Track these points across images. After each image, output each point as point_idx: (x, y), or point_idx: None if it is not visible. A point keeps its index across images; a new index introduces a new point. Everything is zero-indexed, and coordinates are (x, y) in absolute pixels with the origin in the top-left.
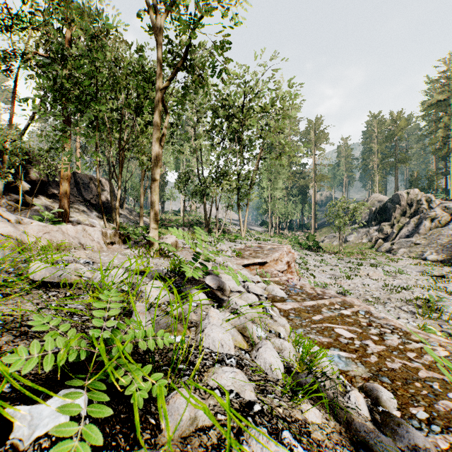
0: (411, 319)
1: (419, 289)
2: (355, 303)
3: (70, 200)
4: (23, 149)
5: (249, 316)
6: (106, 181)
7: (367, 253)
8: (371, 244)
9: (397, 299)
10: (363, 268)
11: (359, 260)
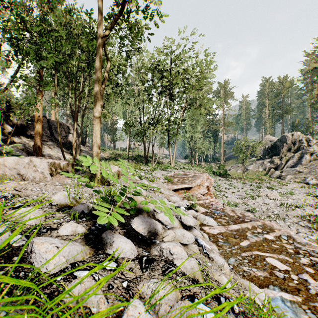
0: (308, 233)
1: (309, 207)
2: (274, 226)
3: (45, 140)
4: (2, 99)
5: (188, 272)
6: (72, 126)
7: (263, 178)
8: (265, 172)
9: (293, 215)
10: (262, 190)
11: (258, 184)
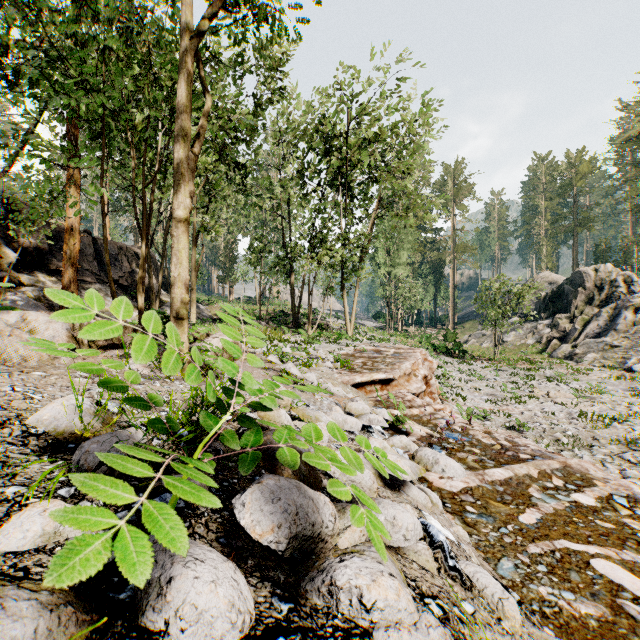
0: None
1: (639, 421)
2: (591, 472)
3: (87, 280)
4: None
5: None
6: None
7: (536, 359)
8: (540, 347)
9: (610, 439)
10: (536, 383)
11: (528, 372)
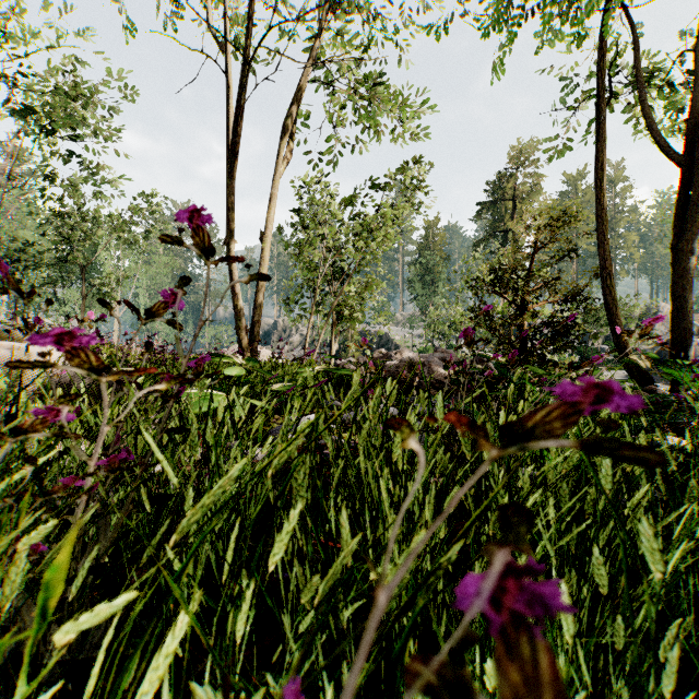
0: None
1: None
2: None
3: None
4: None
5: None
6: None
7: None
8: None
9: None
10: None
11: None
